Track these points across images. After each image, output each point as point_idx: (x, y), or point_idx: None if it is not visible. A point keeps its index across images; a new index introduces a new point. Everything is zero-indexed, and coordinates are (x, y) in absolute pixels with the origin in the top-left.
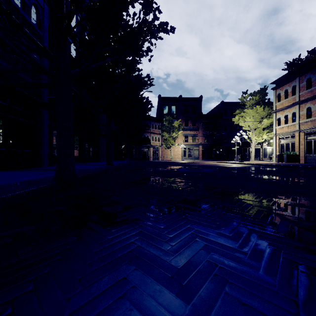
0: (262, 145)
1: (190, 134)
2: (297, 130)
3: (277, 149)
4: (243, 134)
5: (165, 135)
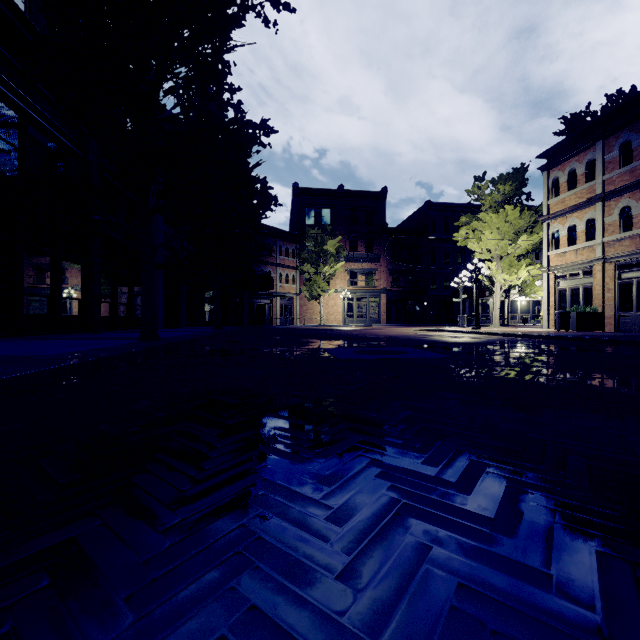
0: (509, 293)
1: (361, 269)
2: (600, 257)
3: (552, 302)
4: (481, 266)
5: (308, 271)
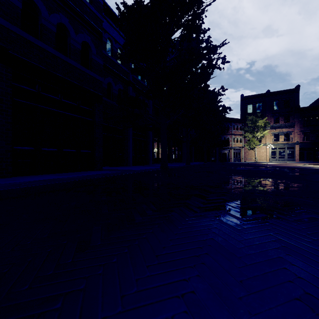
0: None
1: (281, 132)
2: None
3: None
4: None
5: (248, 136)
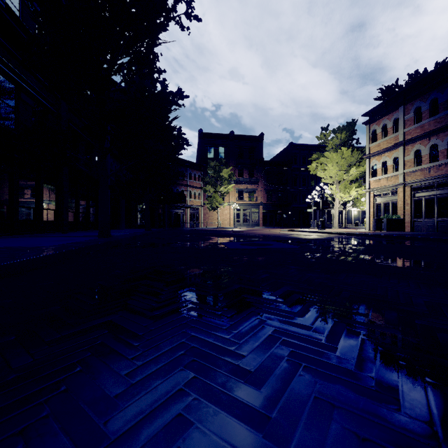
0: (346, 206)
1: (246, 189)
2: (402, 183)
3: (372, 212)
4: (325, 188)
5: (209, 190)
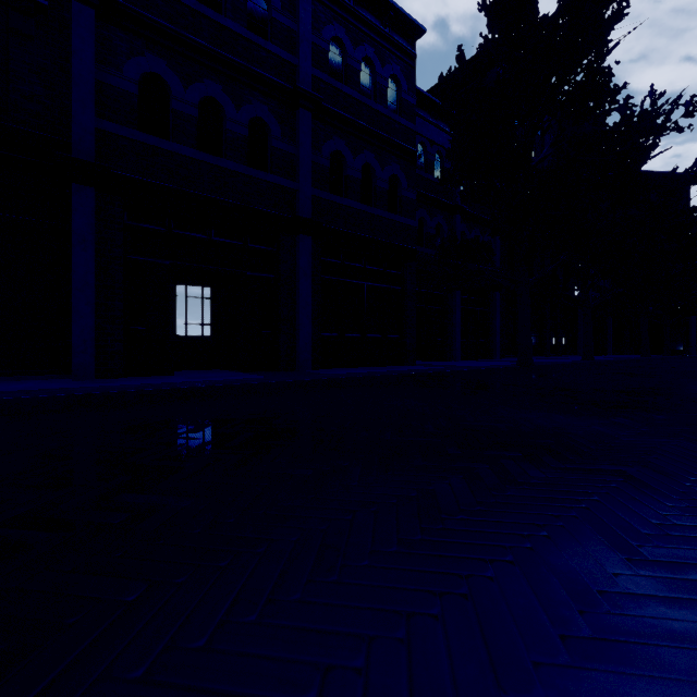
0: None
1: None
2: None
3: None
4: None
5: None
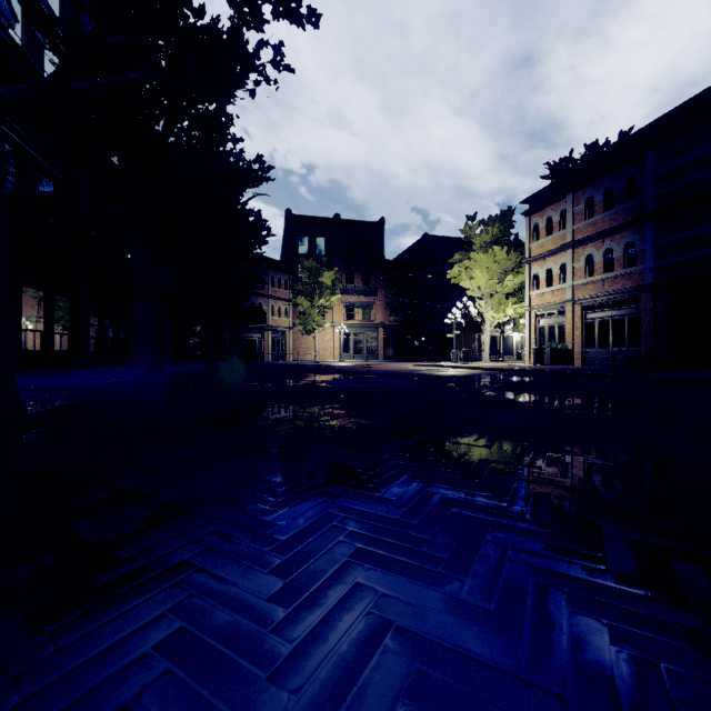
0: (504, 329)
1: (358, 303)
2: (570, 299)
3: (533, 338)
4: (469, 304)
5: (302, 303)
